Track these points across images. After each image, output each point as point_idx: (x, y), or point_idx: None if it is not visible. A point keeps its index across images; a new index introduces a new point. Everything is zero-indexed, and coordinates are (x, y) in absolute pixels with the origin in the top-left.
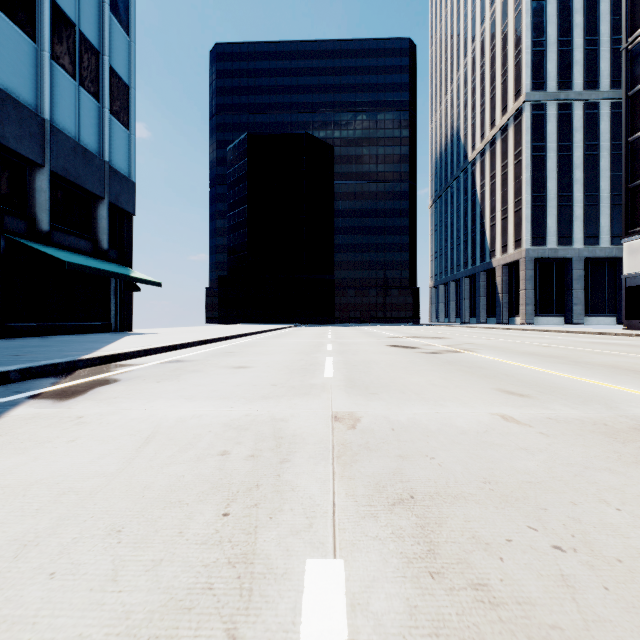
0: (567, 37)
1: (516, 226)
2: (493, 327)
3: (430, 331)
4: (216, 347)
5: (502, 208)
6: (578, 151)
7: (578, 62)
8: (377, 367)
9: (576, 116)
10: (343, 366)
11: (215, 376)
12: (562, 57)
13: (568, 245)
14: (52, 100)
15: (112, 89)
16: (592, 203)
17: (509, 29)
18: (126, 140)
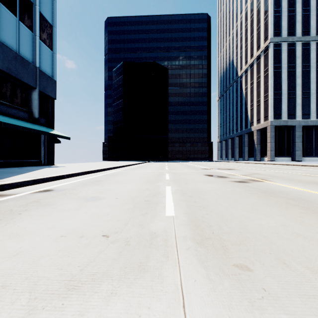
0: (293, 8)
1: (265, 109)
2: (255, 162)
3: (222, 165)
4: (92, 176)
5: (257, 100)
6: (299, 68)
7: (299, 21)
8: (211, 199)
9: (297, 50)
10: (181, 197)
11: (55, 214)
12: (290, 18)
13: (293, 119)
14: (0, 26)
15: (41, 26)
16: (306, 96)
17: (261, 5)
18: (50, 56)
